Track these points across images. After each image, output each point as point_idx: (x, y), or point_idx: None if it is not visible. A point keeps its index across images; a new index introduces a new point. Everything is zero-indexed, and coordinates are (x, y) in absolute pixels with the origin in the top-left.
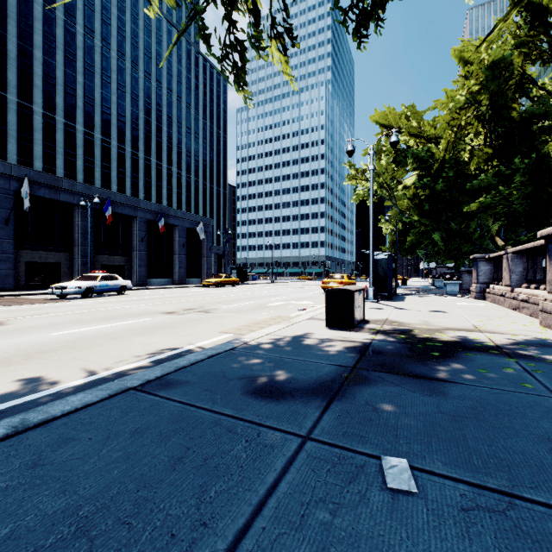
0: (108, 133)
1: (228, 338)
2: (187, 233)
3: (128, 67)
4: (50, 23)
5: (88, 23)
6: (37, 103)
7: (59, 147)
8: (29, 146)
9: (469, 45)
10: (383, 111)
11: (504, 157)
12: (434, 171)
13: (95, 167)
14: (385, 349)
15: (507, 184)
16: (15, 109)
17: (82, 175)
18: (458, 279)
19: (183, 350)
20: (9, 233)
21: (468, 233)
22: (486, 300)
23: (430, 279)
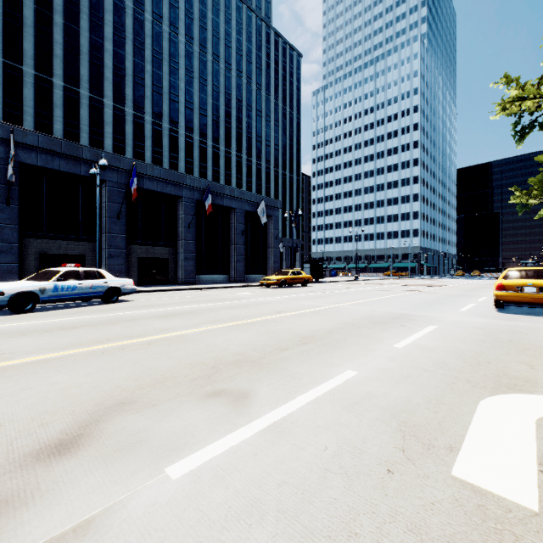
0: (176, 122)
1: None
2: (248, 218)
3: (196, 51)
4: (119, 13)
5: (156, 9)
6: (107, 96)
7: (128, 139)
8: (100, 140)
9: None
10: None
11: None
12: None
13: (163, 158)
14: None
15: None
16: (87, 103)
17: None
18: None
19: None
20: (12, 216)
21: None
22: None
23: None
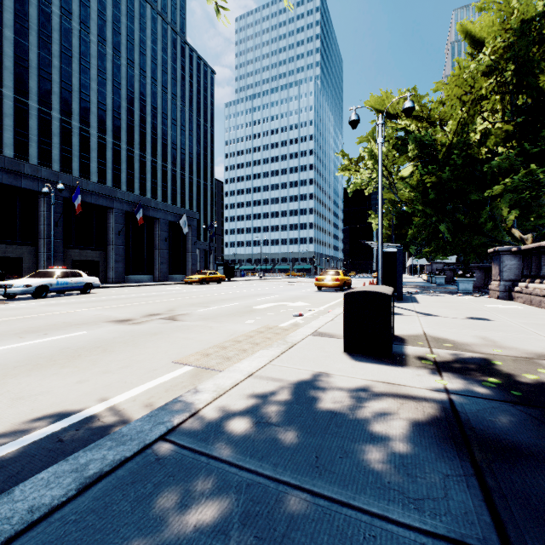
0: (87, 121)
1: (181, 377)
2: (170, 226)
3: (110, 53)
4: (22, 1)
5: (65, 4)
6: (7, 86)
7: (32, 134)
8: None
9: (492, 0)
10: (378, 97)
11: (523, 137)
12: (441, 155)
13: (73, 157)
14: (504, 432)
15: (529, 166)
16: None
17: (58, 165)
18: (472, 275)
19: (76, 420)
20: None
21: (479, 224)
22: (515, 301)
23: (426, 275)
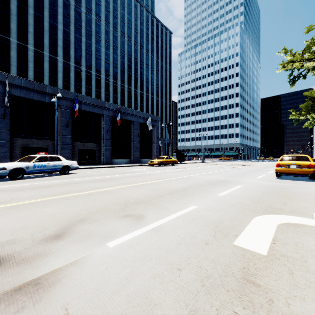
0: (99, 71)
1: None
2: (141, 127)
3: (111, 30)
4: (67, 8)
5: (88, 6)
6: (60, 55)
7: (71, 80)
8: (55, 81)
9: None
10: None
11: None
12: None
13: (92, 92)
14: None
15: None
16: (47, 60)
17: None
18: None
19: None
20: (6, 125)
21: None
22: None
23: None
